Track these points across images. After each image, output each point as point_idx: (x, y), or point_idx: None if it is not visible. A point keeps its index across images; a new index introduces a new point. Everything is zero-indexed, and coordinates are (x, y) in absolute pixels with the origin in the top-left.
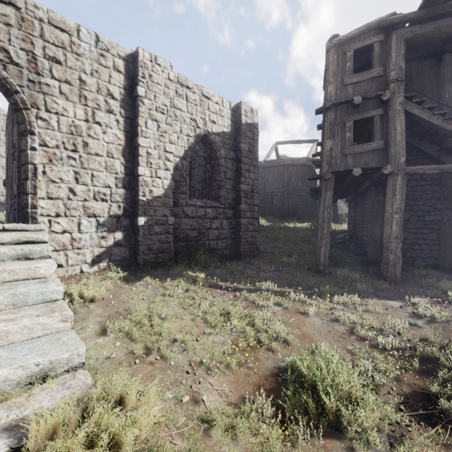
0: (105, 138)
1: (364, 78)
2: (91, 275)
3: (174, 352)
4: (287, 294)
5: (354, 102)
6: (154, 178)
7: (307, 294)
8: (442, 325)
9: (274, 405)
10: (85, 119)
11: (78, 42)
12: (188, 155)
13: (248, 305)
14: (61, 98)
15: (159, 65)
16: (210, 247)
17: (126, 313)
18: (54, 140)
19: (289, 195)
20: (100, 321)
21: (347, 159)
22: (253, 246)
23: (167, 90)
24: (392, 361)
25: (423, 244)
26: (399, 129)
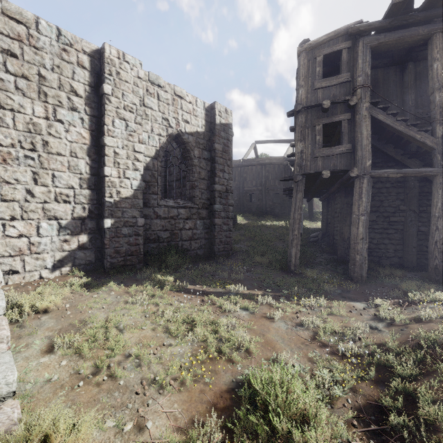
0: (68, 136)
1: (332, 83)
2: (50, 281)
3: (127, 368)
4: (256, 297)
5: (323, 106)
6: (122, 178)
7: (276, 296)
8: (400, 329)
9: (225, 426)
10: (45, 116)
11: (36, 35)
12: (159, 155)
13: (215, 310)
14: (16, 94)
15: (128, 62)
16: (183, 248)
17: (81, 325)
18: (8, 138)
19: (267, 194)
20: (49, 336)
21: (317, 161)
22: (227, 246)
23: (136, 88)
24: (350, 369)
25: (388, 243)
26: (365, 134)
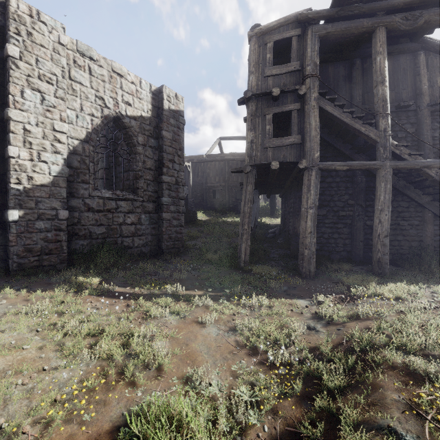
0: None
1: (283, 71)
2: None
3: None
4: (194, 299)
5: (272, 93)
6: (35, 162)
7: (216, 296)
8: (337, 329)
9: None
10: None
11: None
12: (92, 138)
13: (139, 317)
14: None
15: (45, 23)
16: (123, 245)
17: None
18: None
19: (230, 190)
20: None
21: (267, 152)
22: (178, 243)
23: (56, 55)
24: (276, 382)
25: (338, 238)
26: (313, 124)
